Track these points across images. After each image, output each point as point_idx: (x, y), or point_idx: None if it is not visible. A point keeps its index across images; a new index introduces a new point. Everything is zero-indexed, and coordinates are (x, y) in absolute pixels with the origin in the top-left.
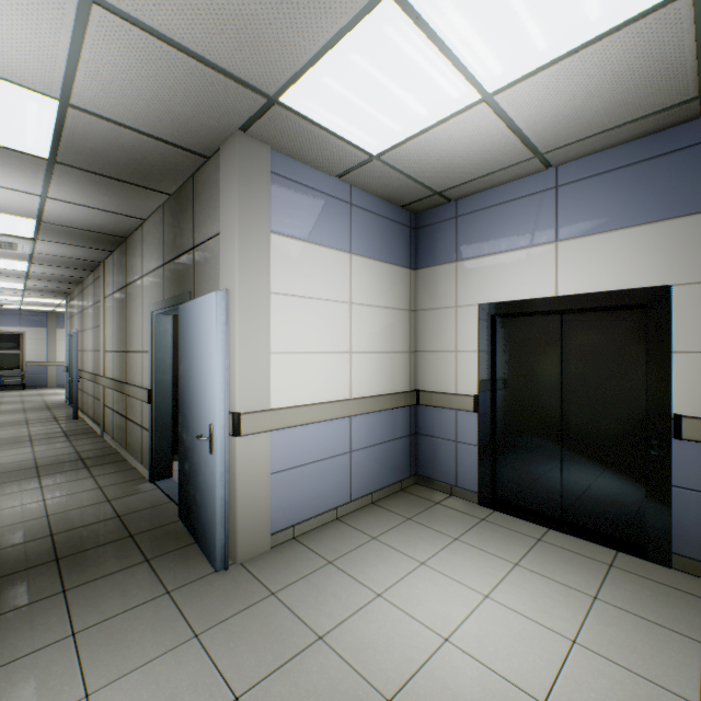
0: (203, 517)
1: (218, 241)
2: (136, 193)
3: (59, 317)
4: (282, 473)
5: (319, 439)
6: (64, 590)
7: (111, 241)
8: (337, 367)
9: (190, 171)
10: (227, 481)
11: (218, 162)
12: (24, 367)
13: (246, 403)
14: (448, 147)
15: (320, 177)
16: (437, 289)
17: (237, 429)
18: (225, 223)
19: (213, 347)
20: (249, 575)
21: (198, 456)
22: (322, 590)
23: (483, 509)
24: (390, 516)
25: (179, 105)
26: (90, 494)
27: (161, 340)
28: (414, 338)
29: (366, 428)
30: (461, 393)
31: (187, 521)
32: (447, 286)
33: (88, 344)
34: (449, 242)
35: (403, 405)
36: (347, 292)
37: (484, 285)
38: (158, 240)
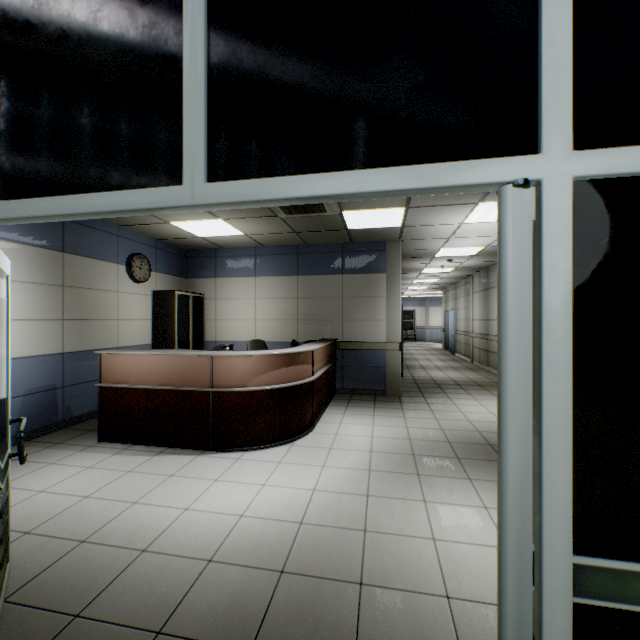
0: None
1: None
2: None
3: (430, 300)
4: None
5: None
6: (485, 389)
7: (480, 269)
8: None
9: None
10: None
11: None
12: (414, 329)
13: None
14: None
15: None
16: None
17: None
18: None
19: None
20: None
21: None
22: None
23: None
24: None
25: None
26: (479, 376)
27: None
28: None
29: None
30: None
31: None
32: None
33: (459, 316)
34: None
35: None
36: None
37: None
38: None
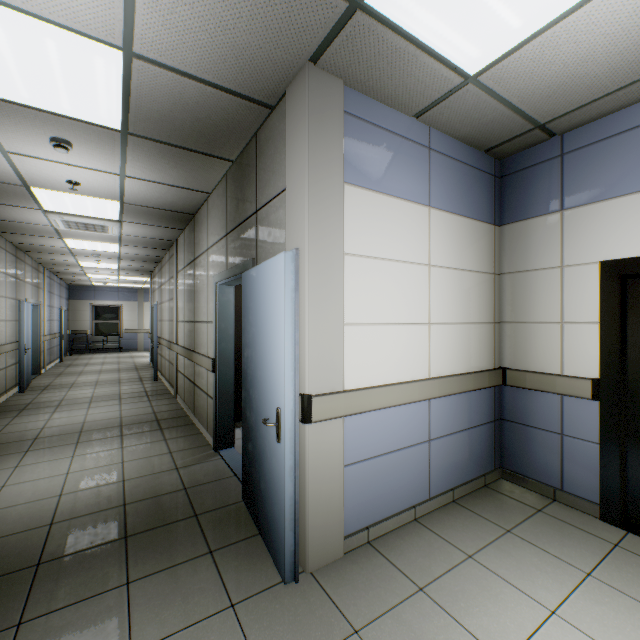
0: (268, 511)
1: (283, 198)
2: (201, 163)
3: (146, 292)
4: (354, 466)
5: (395, 426)
6: (127, 582)
7: (181, 219)
8: (415, 341)
9: (252, 129)
10: (296, 477)
11: (283, 110)
12: (121, 334)
13: (317, 384)
14: (582, 45)
15: (396, 118)
16: (532, 247)
17: (306, 415)
18: (291, 175)
19: (280, 318)
20: (322, 594)
21: (263, 439)
22: (420, 639)
23: (609, 528)
24: (481, 524)
25: (243, 33)
26: (161, 459)
27: (224, 310)
28: (498, 307)
29: (446, 413)
30: (570, 375)
31: (250, 507)
32: (547, 242)
33: (165, 315)
34: (550, 187)
35: (487, 386)
36: (425, 253)
37: (608, 236)
38: (221, 211)
